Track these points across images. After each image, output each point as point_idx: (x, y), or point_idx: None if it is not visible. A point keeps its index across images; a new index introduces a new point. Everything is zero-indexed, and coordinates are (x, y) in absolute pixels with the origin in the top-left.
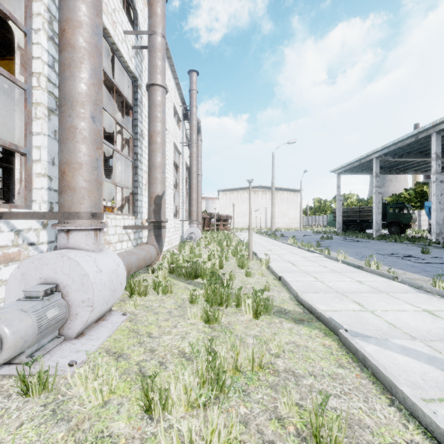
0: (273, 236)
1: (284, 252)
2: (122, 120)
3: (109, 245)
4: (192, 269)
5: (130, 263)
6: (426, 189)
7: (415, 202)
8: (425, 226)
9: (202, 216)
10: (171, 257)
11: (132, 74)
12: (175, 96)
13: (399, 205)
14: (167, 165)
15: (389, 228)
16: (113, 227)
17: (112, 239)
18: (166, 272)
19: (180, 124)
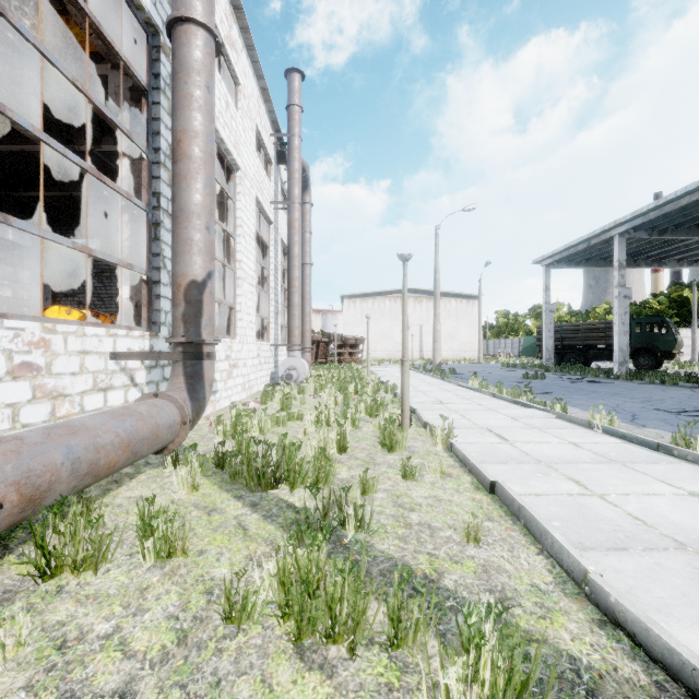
0: (438, 373)
1: (469, 405)
2: (131, 127)
3: (59, 402)
4: (265, 463)
5: (41, 468)
6: (688, 294)
7: (669, 315)
8: (687, 356)
9: (313, 339)
10: (232, 423)
11: (145, 14)
12: (258, 112)
13: (654, 320)
14: (241, 237)
15: (635, 359)
16: (73, 356)
17: (70, 385)
18: (196, 473)
19: (270, 169)
